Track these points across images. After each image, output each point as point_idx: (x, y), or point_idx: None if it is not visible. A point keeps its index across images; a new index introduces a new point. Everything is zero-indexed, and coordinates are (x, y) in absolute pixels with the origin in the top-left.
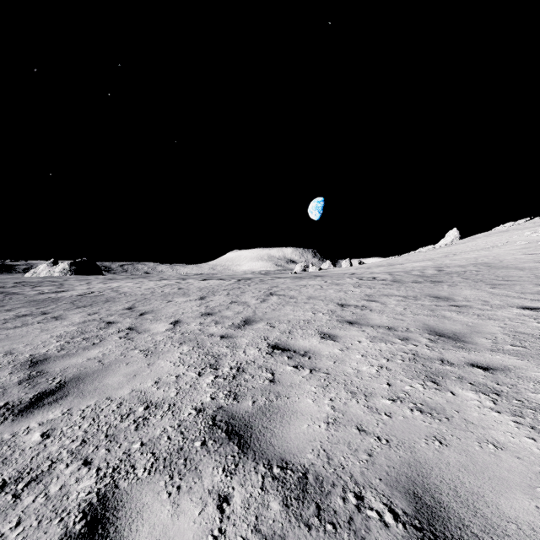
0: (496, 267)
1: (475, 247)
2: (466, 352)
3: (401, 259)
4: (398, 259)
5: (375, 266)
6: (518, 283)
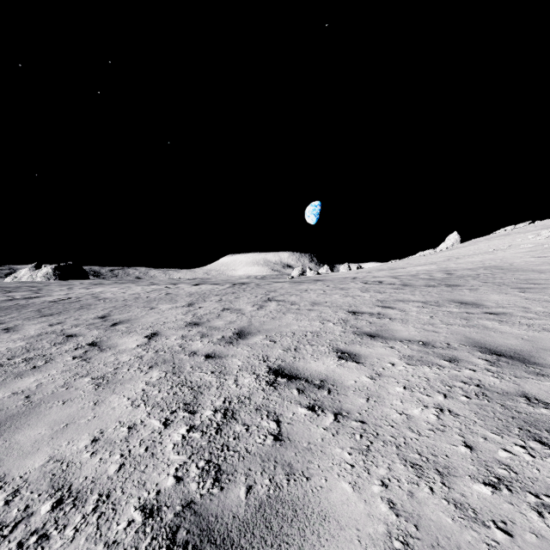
0: (510, 269)
1: (478, 251)
2: None
3: (401, 263)
4: (399, 263)
5: (376, 270)
6: (548, 286)
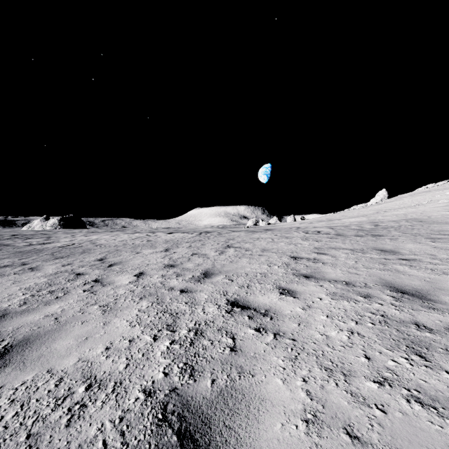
0: (427, 222)
1: (402, 205)
2: (439, 313)
3: (338, 215)
4: (336, 215)
5: (316, 221)
6: None
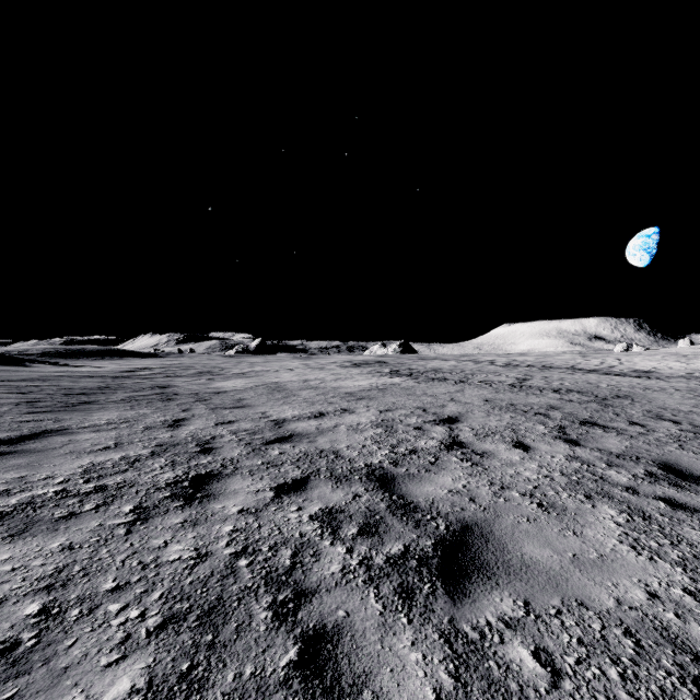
0: None
1: None
2: (670, 363)
3: None
4: None
5: None
6: None
